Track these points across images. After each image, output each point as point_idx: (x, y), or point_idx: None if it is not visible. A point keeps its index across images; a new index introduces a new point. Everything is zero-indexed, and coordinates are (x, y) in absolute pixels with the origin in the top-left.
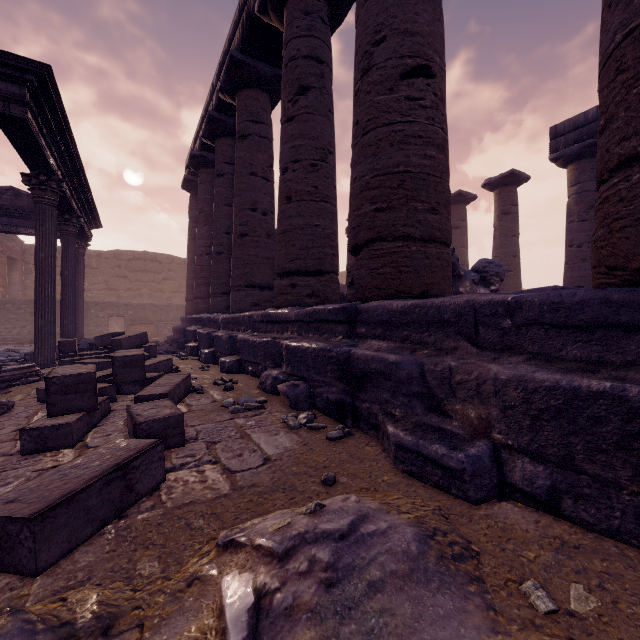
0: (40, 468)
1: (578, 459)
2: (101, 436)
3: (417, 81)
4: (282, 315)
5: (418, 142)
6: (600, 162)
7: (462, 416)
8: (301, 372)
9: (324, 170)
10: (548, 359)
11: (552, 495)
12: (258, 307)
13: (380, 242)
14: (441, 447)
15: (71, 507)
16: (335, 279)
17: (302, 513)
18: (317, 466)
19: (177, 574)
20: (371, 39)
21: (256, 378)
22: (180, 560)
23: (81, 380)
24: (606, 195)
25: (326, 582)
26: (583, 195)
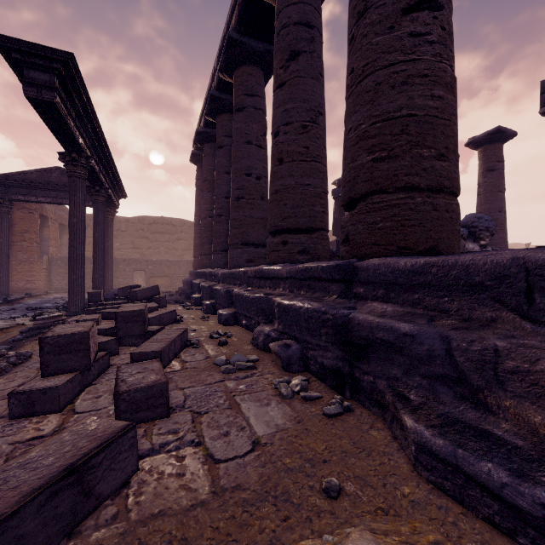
0: (18, 439)
1: None
2: (91, 398)
3: (422, 14)
4: (274, 272)
5: (423, 81)
6: None
7: (516, 416)
8: (293, 331)
9: (314, 131)
10: None
11: None
12: (253, 263)
13: (379, 194)
14: (496, 468)
15: None
16: (325, 236)
17: None
18: (315, 459)
19: None
20: None
21: (249, 331)
22: None
23: (74, 340)
24: None
25: None
26: None
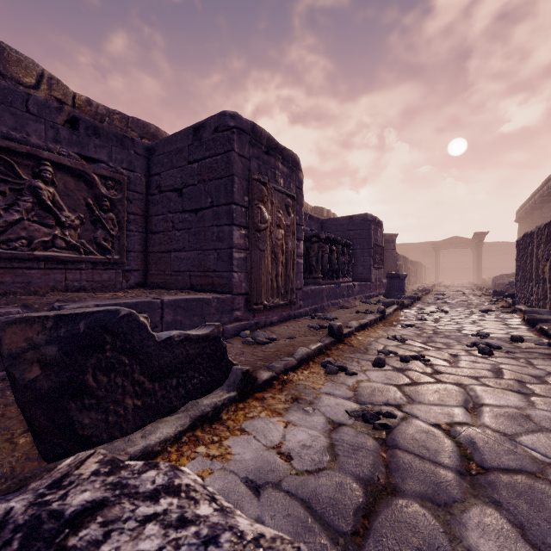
0: None
1: None
2: None
3: None
4: None
5: None
6: None
7: None
8: None
9: None
10: None
11: None
12: None
13: None
14: None
15: None
16: None
17: None
18: None
19: None
20: None
21: None
22: None
23: None
24: None
25: None
26: None
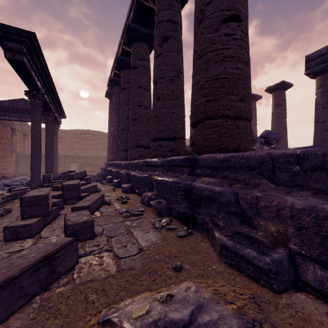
0: (11, 251)
1: None
2: (50, 231)
3: (231, 24)
4: (154, 162)
5: (232, 60)
6: None
7: (265, 229)
8: (163, 194)
9: (177, 82)
10: None
11: None
12: (142, 157)
13: (209, 119)
14: (252, 251)
15: (8, 288)
16: (183, 142)
17: (157, 300)
18: (171, 256)
19: None
20: (204, 2)
21: (140, 196)
22: None
23: (40, 199)
24: None
25: None
26: (325, 93)
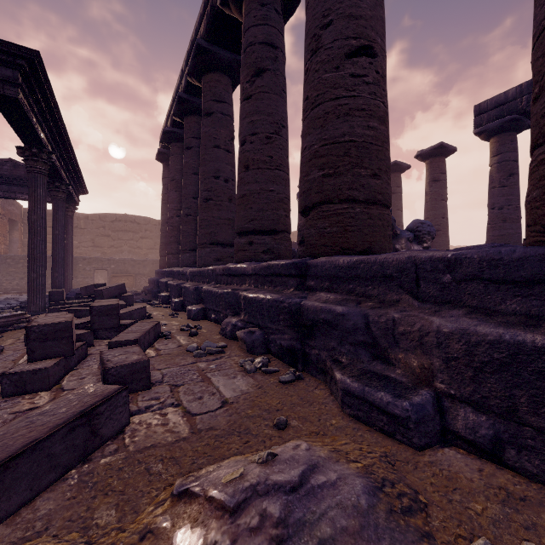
0: (17, 410)
1: (521, 411)
2: (76, 379)
3: (361, 60)
4: (241, 269)
5: (362, 114)
6: (535, 127)
7: (405, 364)
8: (257, 320)
9: (278, 142)
10: (488, 312)
11: (495, 444)
12: (221, 262)
13: (327, 204)
14: (386, 395)
15: (33, 456)
16: (287, 237)
17: (254, 462)
18: (270, 409)
19: (132, 524)
20: (319, 23)
21: (218, 324)
22: (136, 508)
23: (58, 328)
24: (541, 158)
25: (277, 540)
26: (504, 164)
